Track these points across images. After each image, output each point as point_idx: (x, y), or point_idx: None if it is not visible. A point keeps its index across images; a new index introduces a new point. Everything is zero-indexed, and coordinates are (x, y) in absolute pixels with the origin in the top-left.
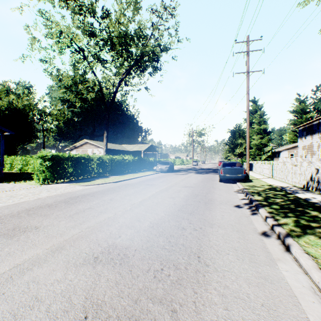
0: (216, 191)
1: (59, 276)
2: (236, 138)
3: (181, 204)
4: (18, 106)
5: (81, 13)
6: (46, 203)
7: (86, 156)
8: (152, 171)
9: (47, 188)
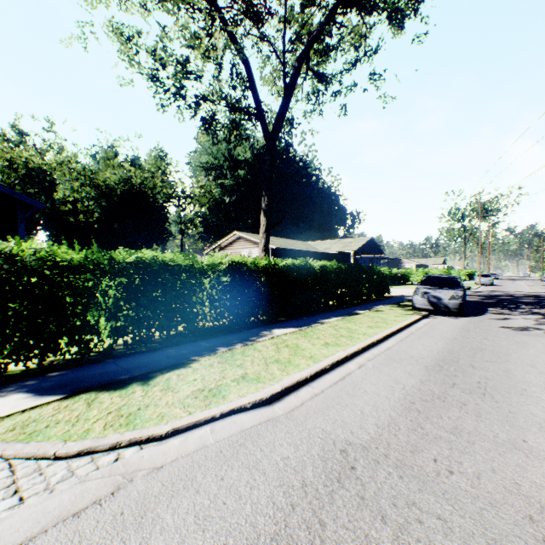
0: None
1: None
2: None
3: None
4: (137, 181)
5: None
6: None
7: (177, 258)
8: (394, 305)
9: None
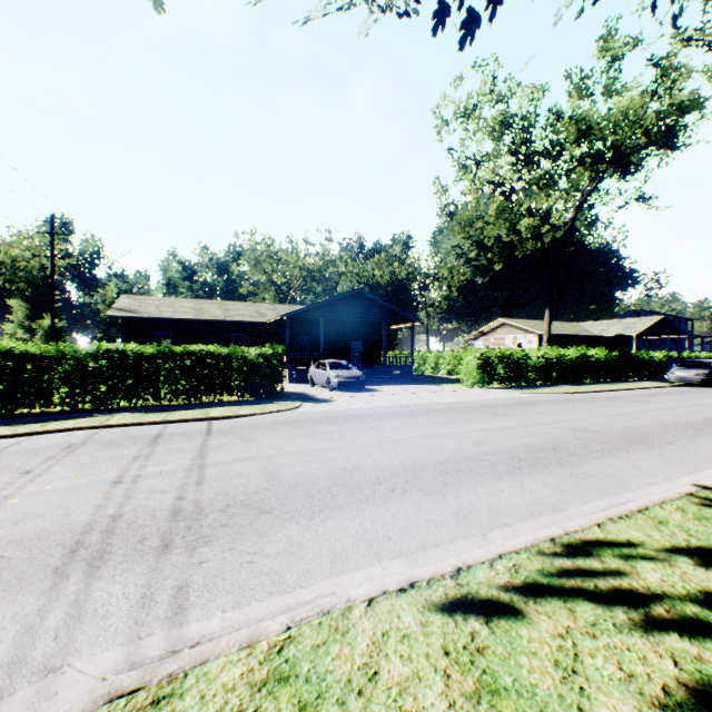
0: None
1: (552, 430)
2: None
3: (685, 422)
4: (401, 276)
5: (509, 131)
6: (500, 403)
7: (519, 352)
8: (656, 381)
9: (482, 392)
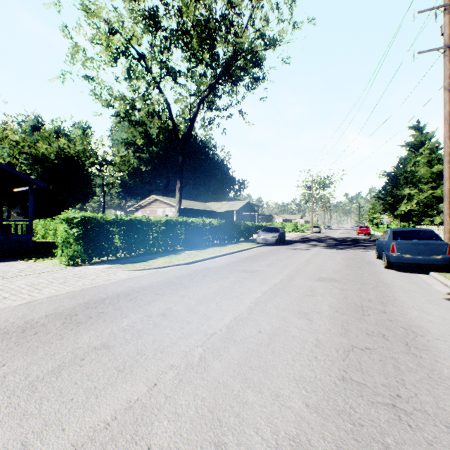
0: (401, 297)
1: None
2: (400, 185)
3: (338, 345)
4: (70, 152)
5: None
6: (27, 320)
7: (143, 218)
8: (250, 242)
9: (69, 274)
